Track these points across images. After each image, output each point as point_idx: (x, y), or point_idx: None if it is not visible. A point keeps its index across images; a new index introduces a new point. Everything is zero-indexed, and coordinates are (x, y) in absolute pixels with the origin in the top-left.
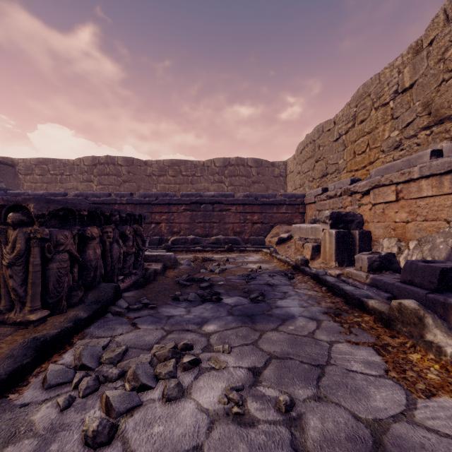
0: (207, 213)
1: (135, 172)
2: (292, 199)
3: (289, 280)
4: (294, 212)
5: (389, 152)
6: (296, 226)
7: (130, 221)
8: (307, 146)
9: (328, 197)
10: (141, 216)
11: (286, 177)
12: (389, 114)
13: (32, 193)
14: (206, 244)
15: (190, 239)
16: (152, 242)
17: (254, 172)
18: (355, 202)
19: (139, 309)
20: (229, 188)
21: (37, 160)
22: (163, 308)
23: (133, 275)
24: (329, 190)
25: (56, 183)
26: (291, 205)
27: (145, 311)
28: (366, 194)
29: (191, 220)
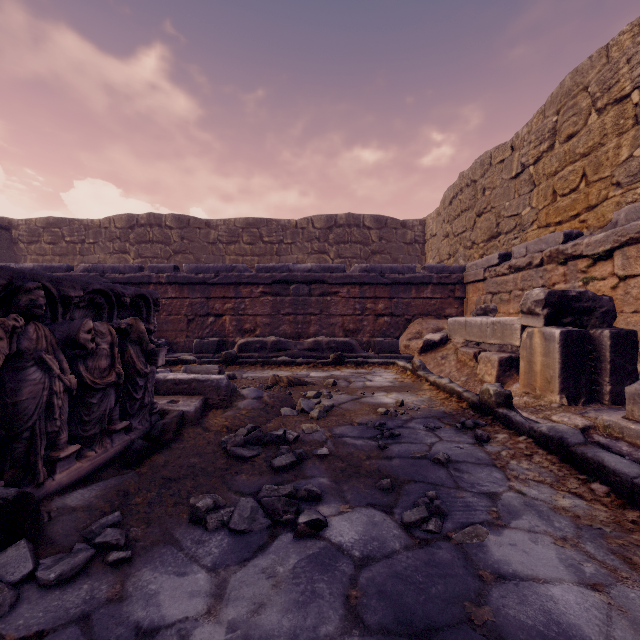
0: (299, 299)
1: (191, 238)
2: (443, 275)
3: (482, 446)
4: (447, 297)
5: (632, 185)
6: (457, 320)
7: (109, 309)
8: (462, 192)
9: (513, 269)
10: (146, 298)
11: (424, 244)
12: (630, 115)
13: (16, 266)
14: (297, 350)
15: (270, 342)
16: (205, 348)
17: (375, 237)
18: (575, 275)
19: (67, 579)
20: (336, 262)
21: (46, 221)
22: (146, 571)
23: (118, 435)
24: (515, 256)
25: (75, 255)
26: (441, 286)
27: (83, 590)
28: (604, 259)
29: (274, 311)
